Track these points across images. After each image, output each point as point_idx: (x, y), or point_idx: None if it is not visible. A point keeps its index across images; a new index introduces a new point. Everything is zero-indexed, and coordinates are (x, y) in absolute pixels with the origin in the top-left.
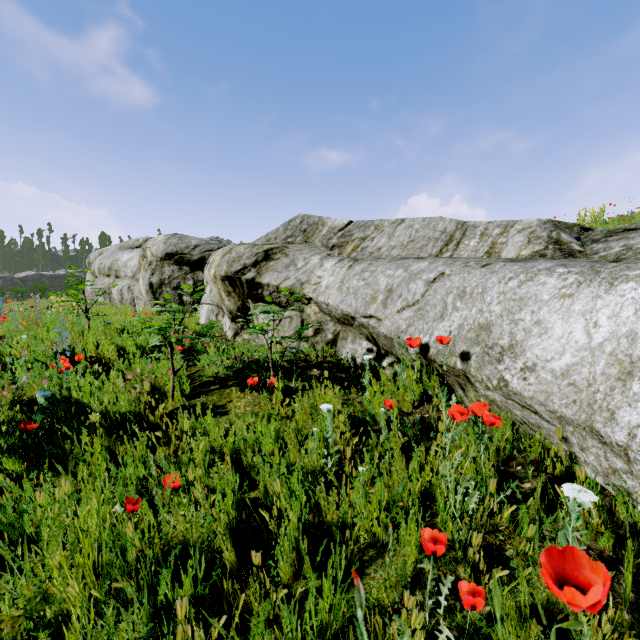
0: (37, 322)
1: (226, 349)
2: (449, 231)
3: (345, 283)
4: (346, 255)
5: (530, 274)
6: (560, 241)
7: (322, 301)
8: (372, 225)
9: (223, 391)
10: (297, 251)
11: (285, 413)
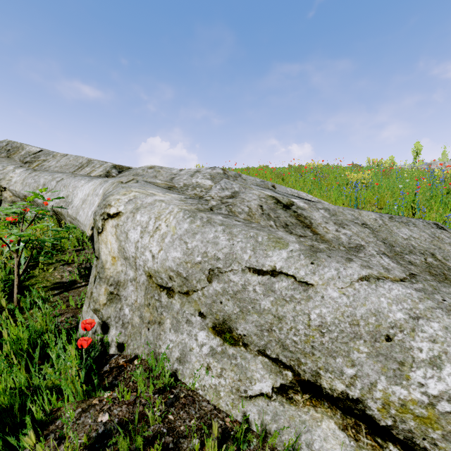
0: None
1: None
2: (83, 163)
3: (25, 181)
4: (32, 167)
5: (81, 180)
6: (109, 172)
7: (12, 189)
8: (52, 154)
9: None
10: None
11: None
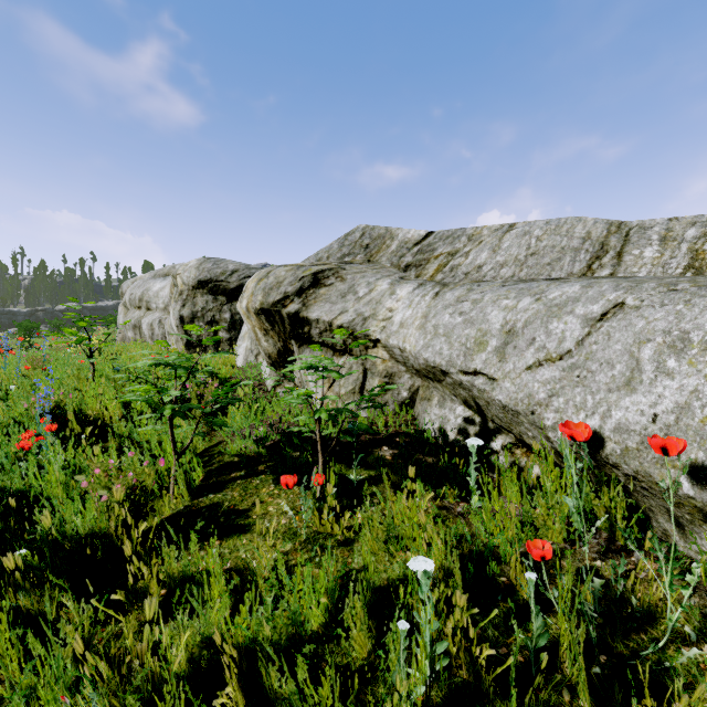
0: (44, 365)
1: (262, 407)
2: (596, 237)
3: (430, 319)
4: (428, 278)
5: None
6: None
7: (395, 345)
8: (463, 235)
9: (249, 482)
10: (357, 273)
11: (341, 533)
